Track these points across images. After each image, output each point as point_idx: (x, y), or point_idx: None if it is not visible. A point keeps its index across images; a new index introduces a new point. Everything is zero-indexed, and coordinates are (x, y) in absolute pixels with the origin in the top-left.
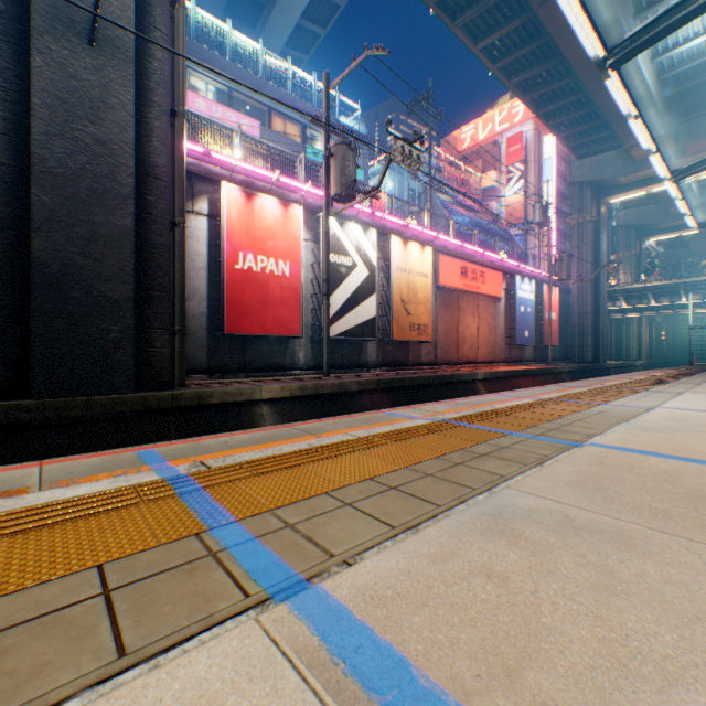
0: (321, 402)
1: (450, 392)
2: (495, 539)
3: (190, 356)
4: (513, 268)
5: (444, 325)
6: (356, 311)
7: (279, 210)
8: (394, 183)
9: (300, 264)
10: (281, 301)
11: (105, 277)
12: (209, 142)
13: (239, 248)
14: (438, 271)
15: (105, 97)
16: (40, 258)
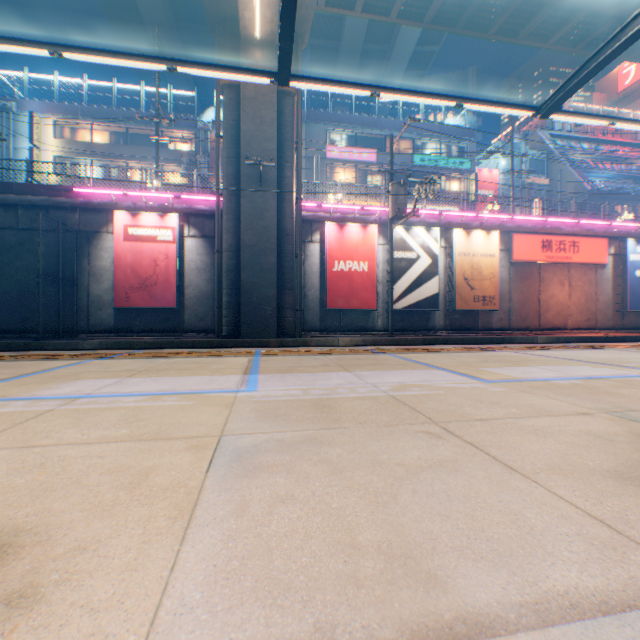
0: None
1: None
2: (296, 357)
3: (310, 322)
4: (626, 231)
5: (519, 296)
6: (420, 290)
7: (360, 230)
8: (507, 160)
9: (375, 262)
10: (362, 287)
11: (265, 286)
12: (340, 175)
13: (335, 259)
14: (511, 249)
15: (265, 207)
16: (243, 281)
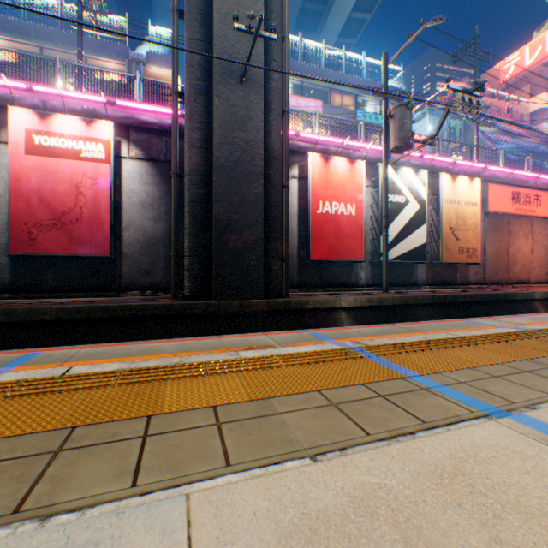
0: (384, 311)
1: (503, 309)
2: None
3: None
4: None
5: (492, 248)
6: (408, 239)
7: (347, 166)
8: (433, 126)
9: (362, 205)
10: (348, 235)
11: (248, 226)
12: None
13: (319, 198)
14: (486, 199)
15: (248, 114)
16: (217, 218)
